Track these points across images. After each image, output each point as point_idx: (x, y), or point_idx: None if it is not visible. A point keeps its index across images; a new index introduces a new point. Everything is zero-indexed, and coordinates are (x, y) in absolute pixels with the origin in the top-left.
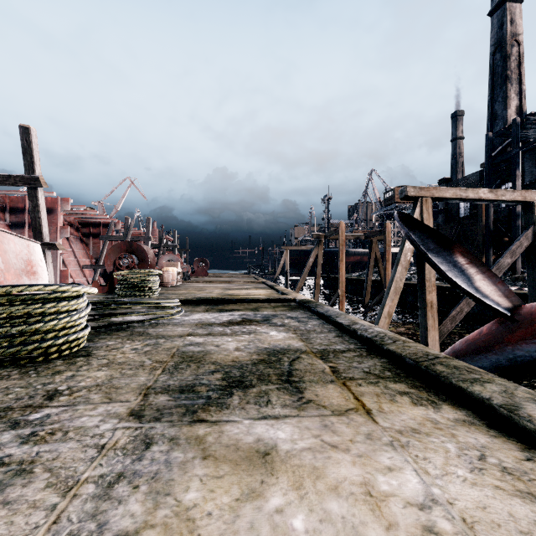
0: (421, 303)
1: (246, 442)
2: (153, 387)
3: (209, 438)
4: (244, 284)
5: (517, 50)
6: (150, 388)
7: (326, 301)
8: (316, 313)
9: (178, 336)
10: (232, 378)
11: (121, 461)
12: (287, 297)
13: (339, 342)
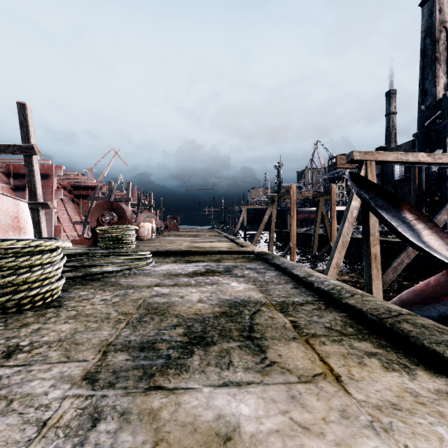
0: (366, 255)
1: (205, 420)
2: (114, 343)
3: (164, 413)
4: (208, 237)
5: (445, 35)
6: (110, 344)
7: (278, 252)
8: (272, 265)
9: (146, 286)
10: (193, 333)
11: (59, 445)
12: (246, 250)
13: (297, 293)
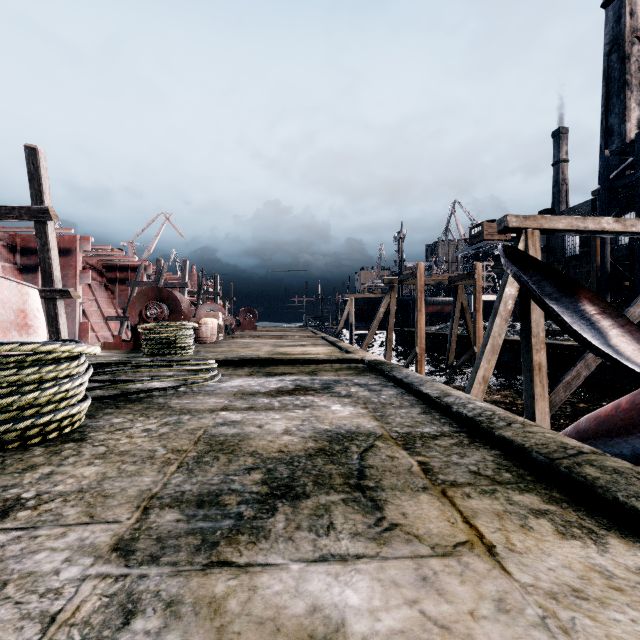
0: (526, 365)
1: (293, 614)
2: (160, 495)
3: (232, 602)
4: (299, 339)
5: (639, 49)
6: (155, 496)
7: (399, 361)
8: (391, 379)
9: (209, 410)
10: (277, 480)
11: None
12: (353, 357)
13: (427, 421)
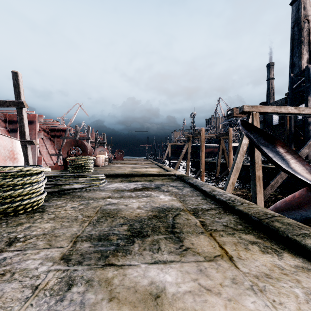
0: (252, 177)
1: (142, 285)
2: (81, 236)
3: (115, 280)
4: (144, 165)
5: (308, 25)
6: (78, 236)
7: (192, 175)
8: (188, 183)
9: (102, 198)
10: (134, 229)
11: (47, 301)
12: (170, 173)
13: (204, 203)
